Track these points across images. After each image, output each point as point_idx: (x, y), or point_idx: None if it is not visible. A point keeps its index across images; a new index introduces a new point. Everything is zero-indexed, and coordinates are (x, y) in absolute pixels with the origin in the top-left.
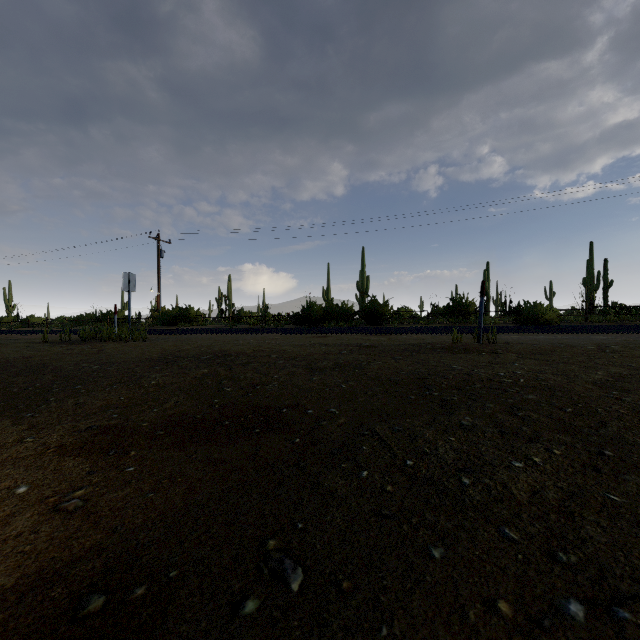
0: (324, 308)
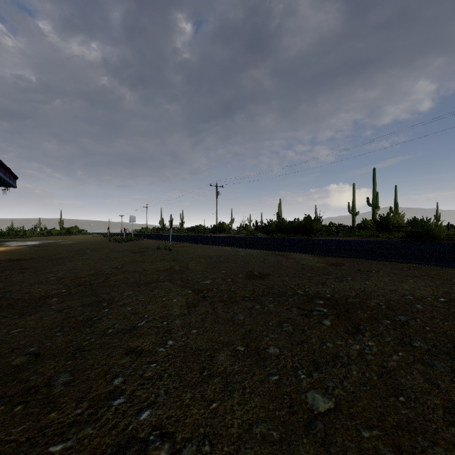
0: (277, 224)
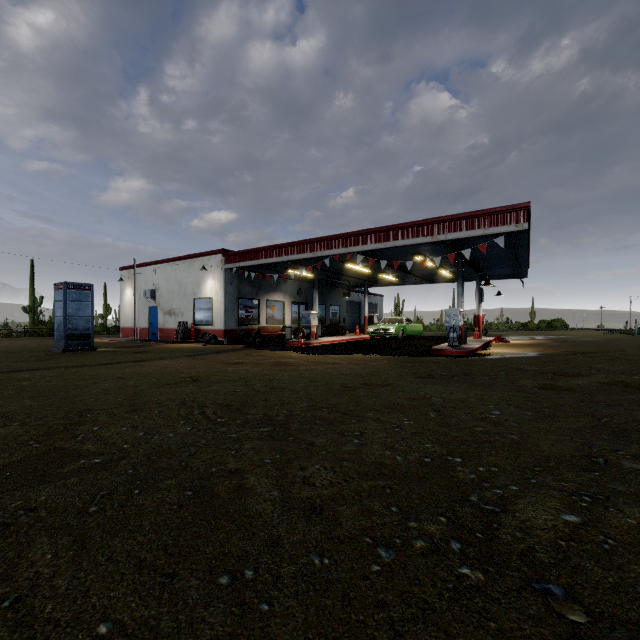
0: None
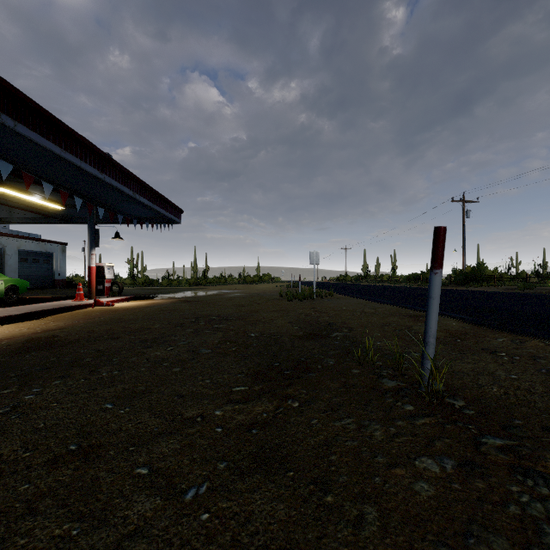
0: None
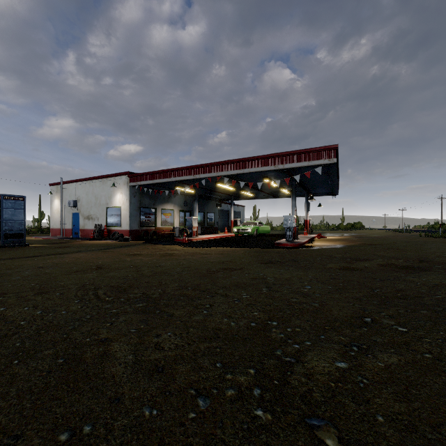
0: None
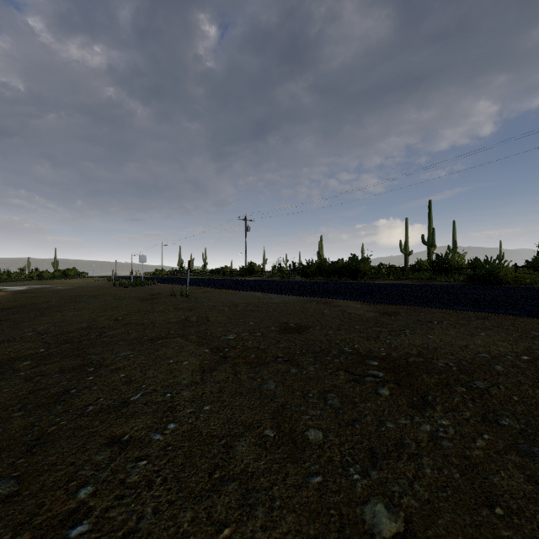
0: (318, 265)
